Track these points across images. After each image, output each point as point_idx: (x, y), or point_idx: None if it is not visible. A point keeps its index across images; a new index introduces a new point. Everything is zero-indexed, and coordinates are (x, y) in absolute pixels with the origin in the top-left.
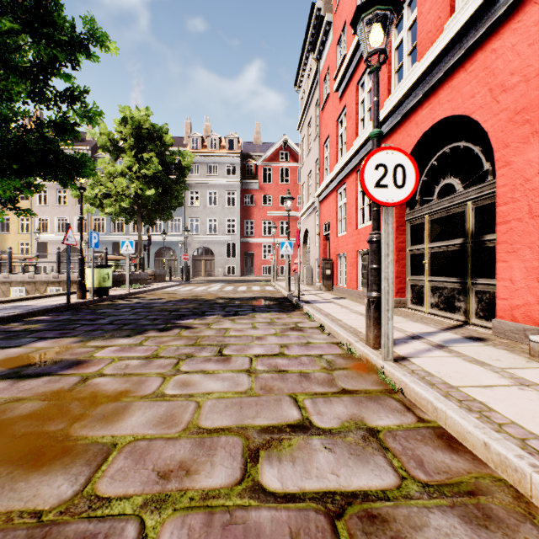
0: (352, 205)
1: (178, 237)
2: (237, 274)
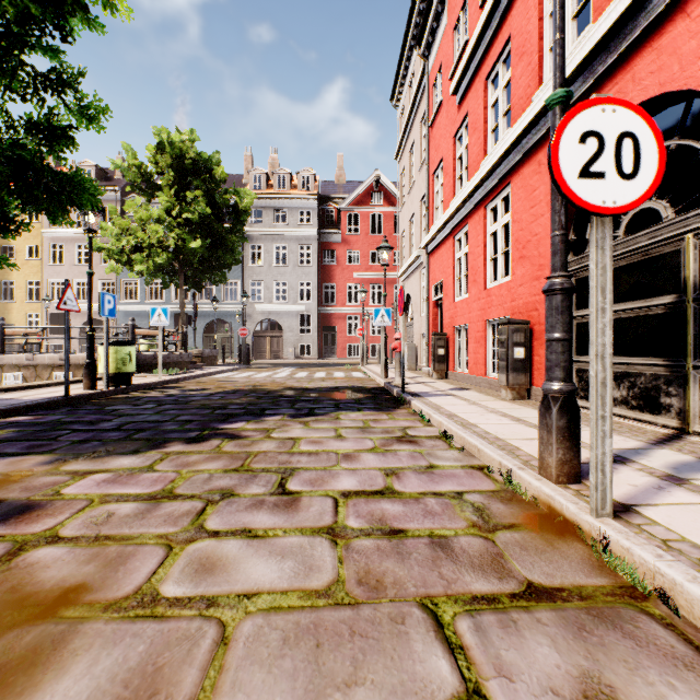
0: (478, 254)
1: (234, 307)
2: (313, 355)
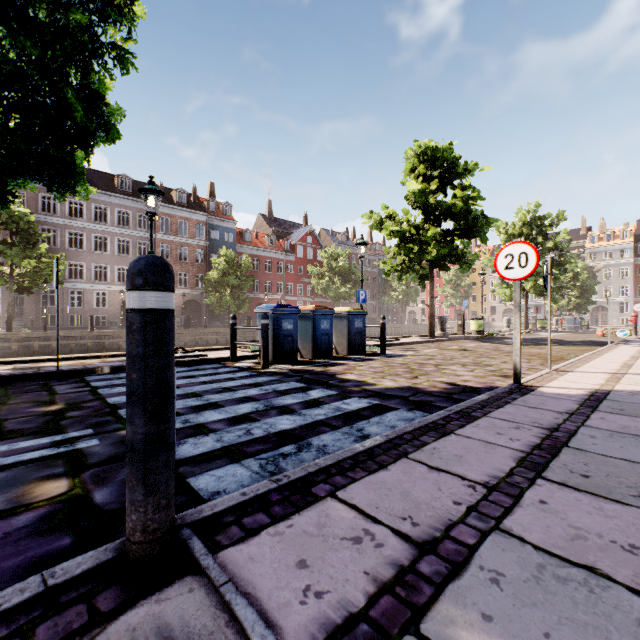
0: None
1: None
2: (629, 323)
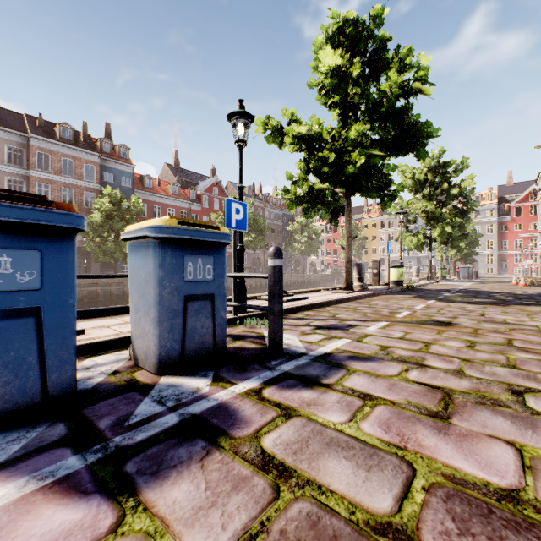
0: None
1: None
2: (494, 272)
